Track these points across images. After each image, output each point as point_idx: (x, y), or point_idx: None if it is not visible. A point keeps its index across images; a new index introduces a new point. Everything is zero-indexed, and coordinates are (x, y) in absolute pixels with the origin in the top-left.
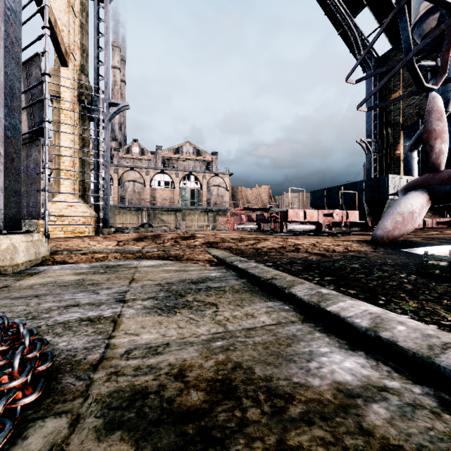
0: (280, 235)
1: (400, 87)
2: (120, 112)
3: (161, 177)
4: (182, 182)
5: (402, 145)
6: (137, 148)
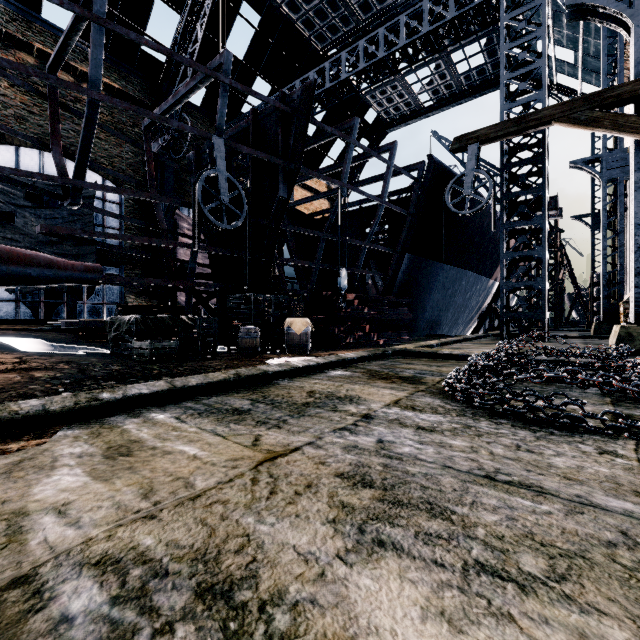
0: None
1: None
2: None
3: None
4: None
5: None
6: None
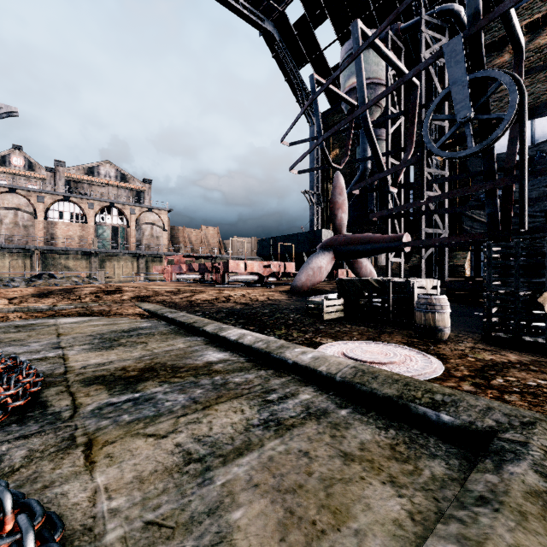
0: (220, 287)
1: (337, 146)
2: (1, 118)
3: (64, 207)
4: (98, 215)
5: None
6: (21, 159)
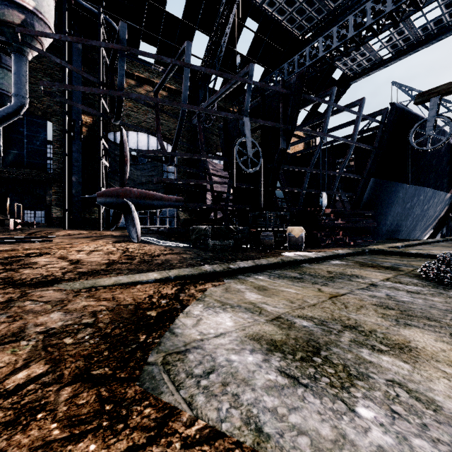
0: None
1: None
2: None
3: None
4: None
5: None
6: None
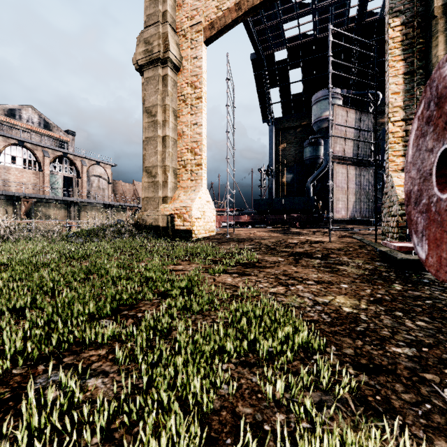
0: None
1: (285, 142)
2: None
3: (16, 152)
4: (51, 164)
5: (285, 176)
6: None
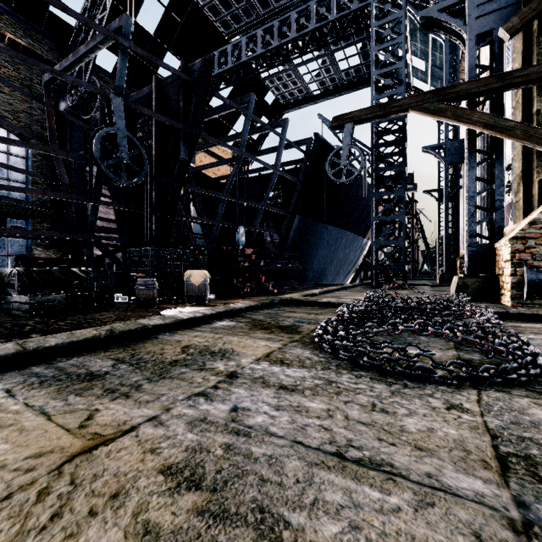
0: None
1: None
2: None
3: None
4: None
5: None
6: None
